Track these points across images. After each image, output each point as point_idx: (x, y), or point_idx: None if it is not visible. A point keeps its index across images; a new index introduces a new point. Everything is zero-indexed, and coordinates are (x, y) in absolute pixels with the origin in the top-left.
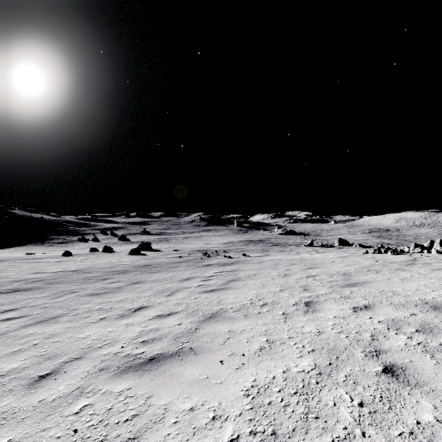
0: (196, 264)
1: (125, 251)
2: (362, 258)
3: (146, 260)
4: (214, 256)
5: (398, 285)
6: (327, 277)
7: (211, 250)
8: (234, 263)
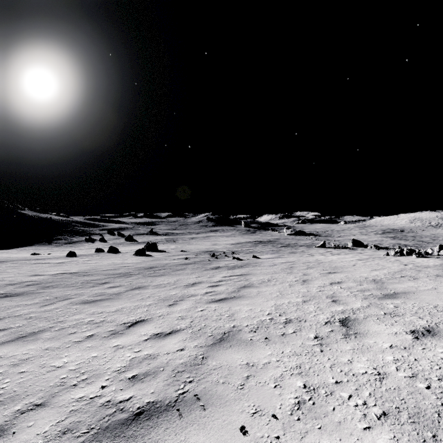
0: (203, 267)
1: (130, 251)
2: (386, 261)
3: (151, 261)
4: (222, 258)
5: None
6: (356, 285)
7: (219, 251)
8: (244, 266)
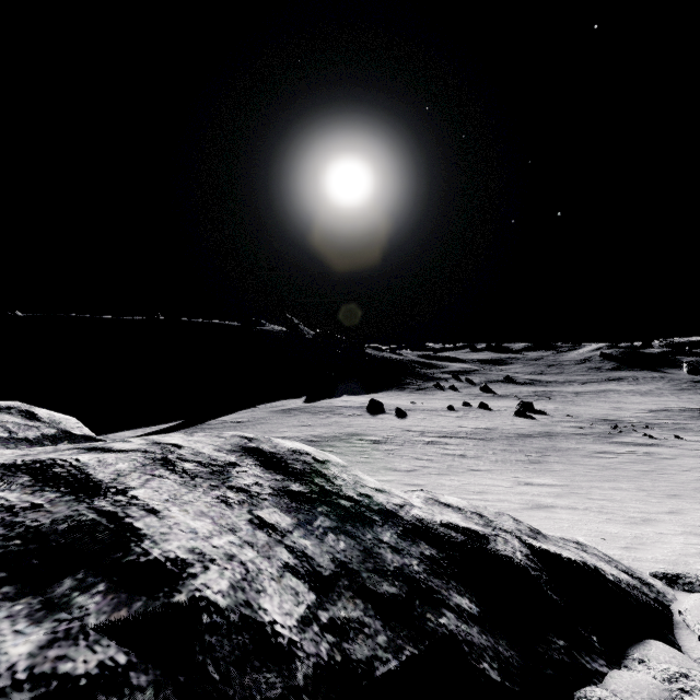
0: (604, 440)
1: (502, 409)
2: None
3: (542, 426)
4: (628, 432)
5: None
6: None
7: (624, 421)
8: (654, 445)
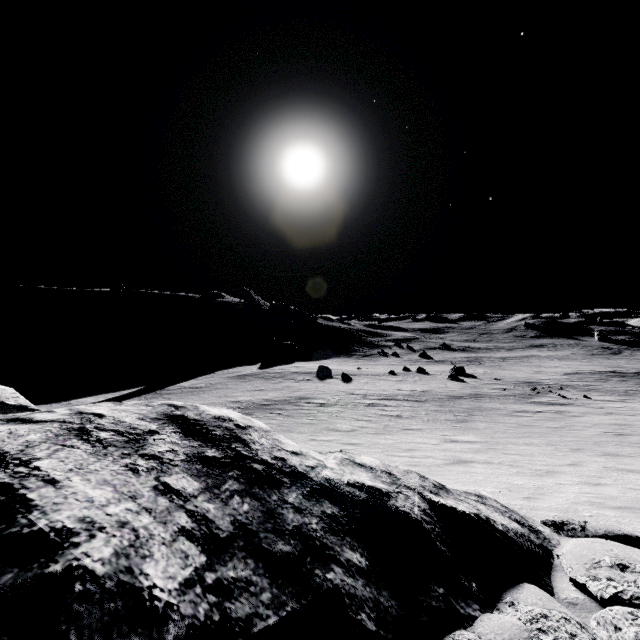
0: (524, 400)
1: (437, 373)
2: None
3: (471, 388)
4: (545, 393)
5: None
6: None
7: (543, 383)
8: (566, 404)
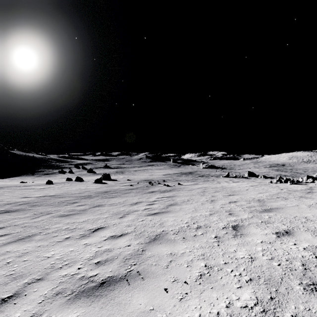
0: (143, 191)
1: (91, 180)
2: (269, 187)
3: (106, 187)
4: (156, 185)
5: (308, 211)
6: (246, 203)
7: (154, 180)
8: (171, 190)
